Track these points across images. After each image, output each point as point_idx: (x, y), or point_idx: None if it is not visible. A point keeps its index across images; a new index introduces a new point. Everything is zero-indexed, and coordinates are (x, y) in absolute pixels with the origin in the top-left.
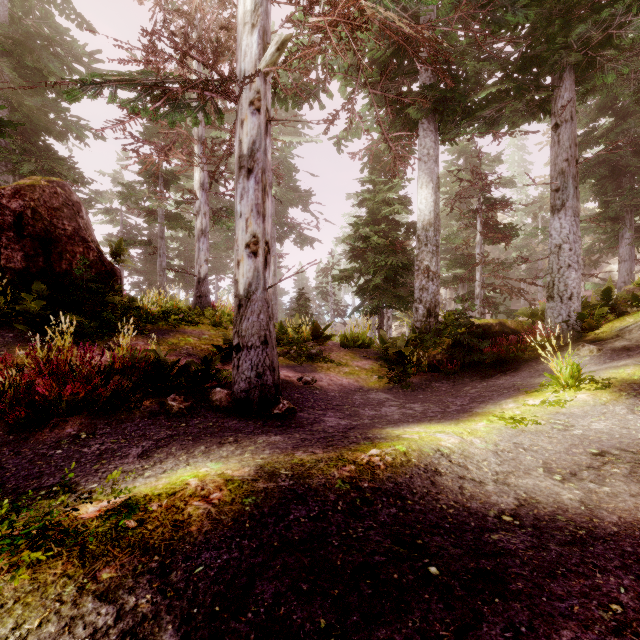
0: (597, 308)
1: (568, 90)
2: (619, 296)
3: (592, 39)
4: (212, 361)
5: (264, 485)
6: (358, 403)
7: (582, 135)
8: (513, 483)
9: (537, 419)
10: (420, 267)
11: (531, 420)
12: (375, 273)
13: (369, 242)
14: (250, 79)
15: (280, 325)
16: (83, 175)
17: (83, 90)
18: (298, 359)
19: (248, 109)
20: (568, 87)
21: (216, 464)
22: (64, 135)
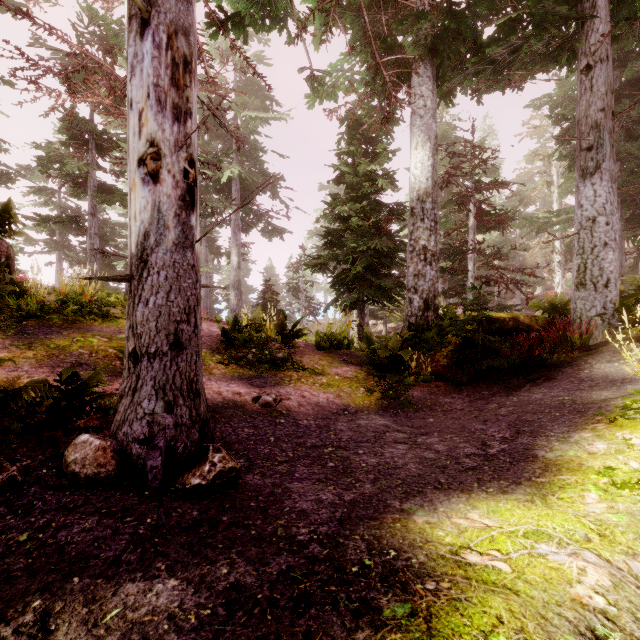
0: None
1: (603, 22)
2: None
3: None
4: (85, 380)
5: None
6: (346, 439)
7: (572, 119)
8: None
9: None
10: (415, 248)
11: None
12: (354, 261)
13: (348, 224)
14: None
15: (234, 320)
16: None
17: None
18: (257, 367)
19: None
20: (603, 18)
21: None
22: None
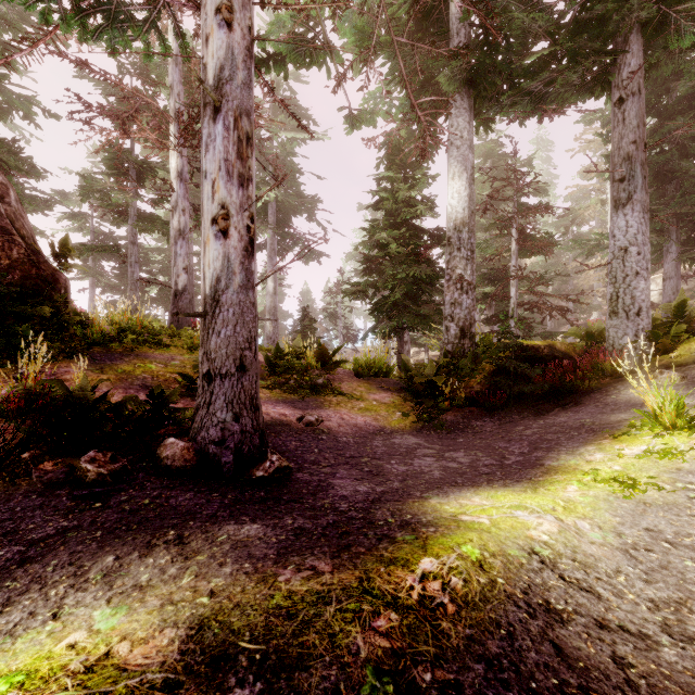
0: (674, 325)
1: (635, 56)
2: (694, 312)
3: None
4: (166, 396)
5: None
6: (380, 453)
7: None
8: None
9: (655, 481)
10: (452, 276)
11: (649, 484)
12: (393, 288)
13: (386, 250)
14: None
15: (276, 348)
16: (34, 165)
17: None
18: (299, 391)
19: (219, 16)
20: (635, 52)
21: (112, 613)
22: (8, 113)
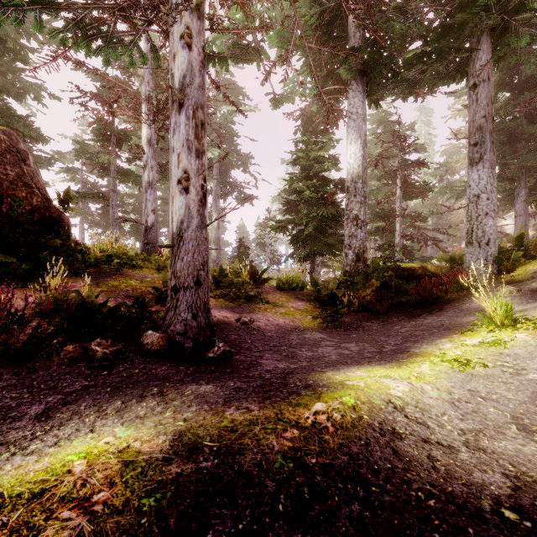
0: (513, 252)
1: (485, 52)
2: (530, 242)
3: (511, 2)
4: (146, 302)
5: (178, 469)
6: (295, 343)
7: None
8: (489, 447)
9: (482, 361)
10: (349, 216)
11: (477, 362)
12: (307, 224)
13: (302, 196)
14: (184, 7)
15: (220, 269)
16: (41, 133)
17: (3, 13)
18: (237, 301)
19: (182, 41)
20: (485, 50)
21: (126, 429)
22: (22, 96)
